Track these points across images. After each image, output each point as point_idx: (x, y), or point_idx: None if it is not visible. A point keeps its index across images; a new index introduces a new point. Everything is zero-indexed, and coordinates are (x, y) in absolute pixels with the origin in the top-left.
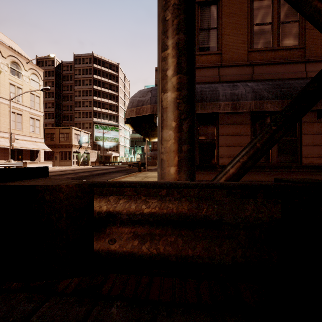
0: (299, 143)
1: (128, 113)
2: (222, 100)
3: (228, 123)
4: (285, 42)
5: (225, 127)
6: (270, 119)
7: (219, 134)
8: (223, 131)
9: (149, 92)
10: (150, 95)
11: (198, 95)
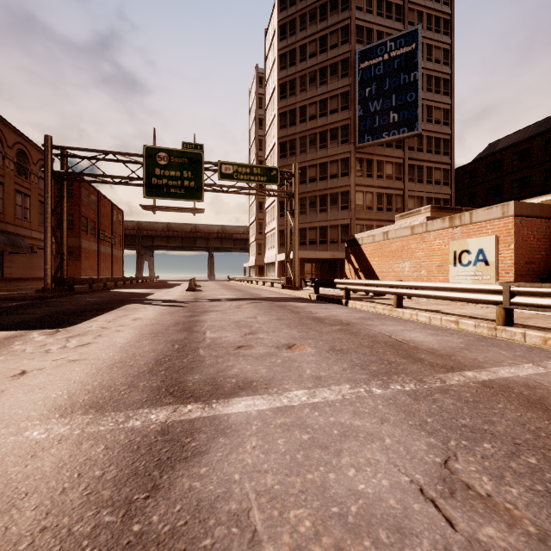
0: (2, 266)
1: None
2: None
3: None
4: None
5: None
6: None
7: None
8: None
9: None
10: None
11: None
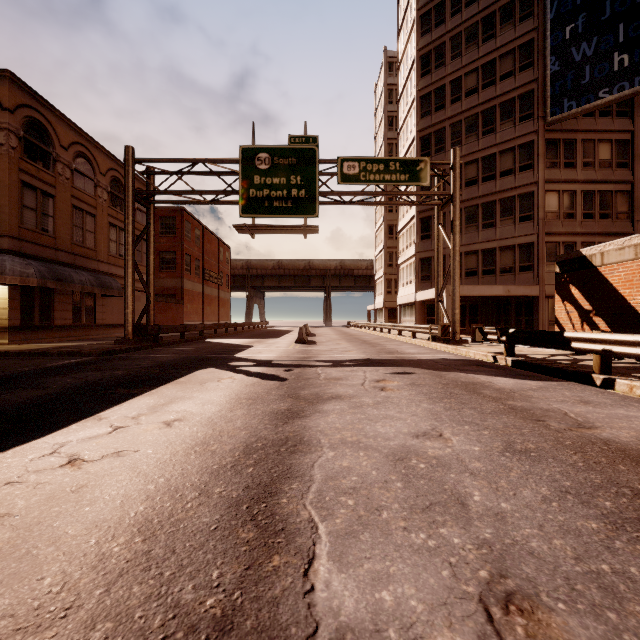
0: (94, 310)
1: (9, 280)
2: (77, 283)
3: (60, 293)
4: (89, 244)
5: (58, 296)
6: (81, 293)
7: (55, 301)
8: (57, 299)
9: (31, 267)
10: (34, 270)
11: (64, 277)
